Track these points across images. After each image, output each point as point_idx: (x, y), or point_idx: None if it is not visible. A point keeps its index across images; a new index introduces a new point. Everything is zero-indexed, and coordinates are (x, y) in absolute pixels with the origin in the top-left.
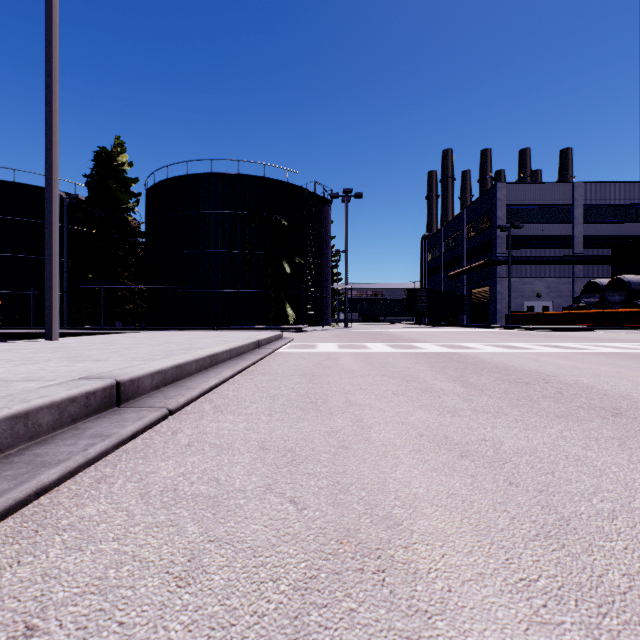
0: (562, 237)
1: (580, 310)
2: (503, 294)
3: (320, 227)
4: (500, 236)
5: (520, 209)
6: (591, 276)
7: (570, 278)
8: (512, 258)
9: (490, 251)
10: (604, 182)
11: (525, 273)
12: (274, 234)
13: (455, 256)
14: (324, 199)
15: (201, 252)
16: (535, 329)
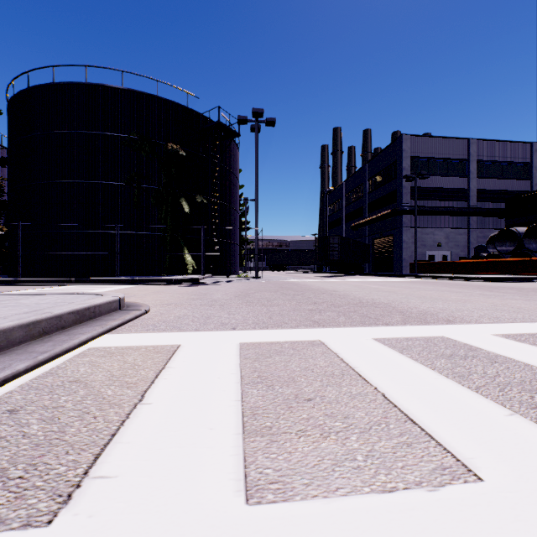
0: (459, 190)
1: (490, 259)
2: (408, 243)
3: (226, 165)
4: (405, 186)
5: (422, 161)
6: (483, 227)
7: (466, 229)
8: (417, 208)
9: (394, 201)
10: (494, 140)
11: (427, 223)
12: (170, 166)
13: (357, 208)
14: (230, 131)
15: (72, 182)
16: (468, 279)
